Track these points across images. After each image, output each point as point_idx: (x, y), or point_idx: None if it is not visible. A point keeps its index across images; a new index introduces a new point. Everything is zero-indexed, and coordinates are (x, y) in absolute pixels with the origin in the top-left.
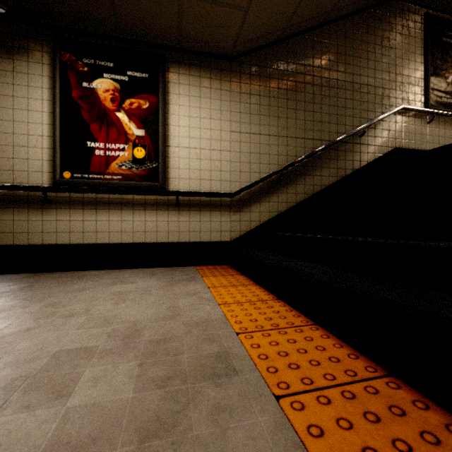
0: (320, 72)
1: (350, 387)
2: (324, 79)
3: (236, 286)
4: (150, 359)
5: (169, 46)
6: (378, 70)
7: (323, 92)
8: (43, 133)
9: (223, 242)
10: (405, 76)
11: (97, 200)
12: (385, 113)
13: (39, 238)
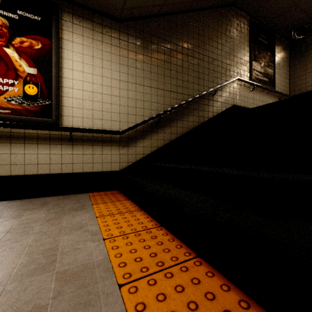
0: (187, 45)
1: None
2: (190, 51)
3: (123, 213)
4: None
5: None
6: (223, 51)
7: (189, 60)
8: None
9: (113, 171)
10: (239, 58)
11: None
12: (228, 81)
13: None
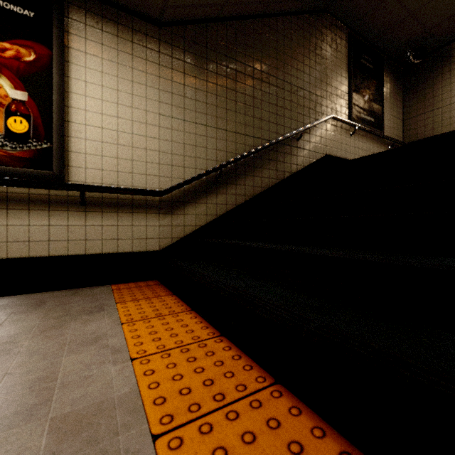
0: (260, 65)
1: None
2: (264, 74)
3: (163, 316)
4: None
5: None
6: (312, 76)
7: (263, 87)
8: None
9: (150, 252)
10: (334, 88)
11: None
12: (319, 119)
13: None
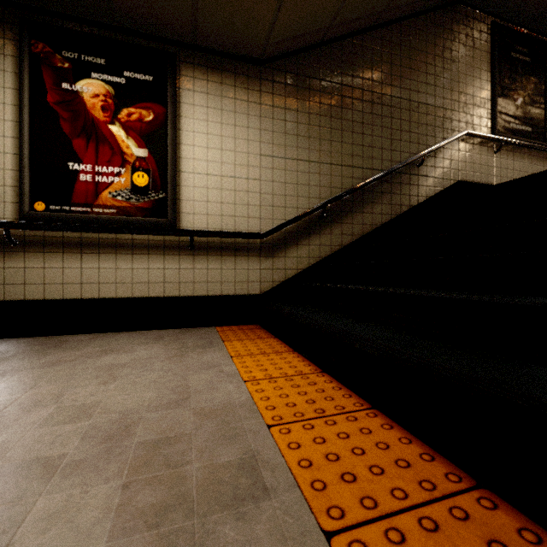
0: (371, 85)
1: (430, 510)
2: (376, 94)
3: (267, 354)
4: (141, 475)
5: (181, 42)
6: (438, 86)
7: (374, 110)
8: (5, 149)
9: (251, 296)
10: (470, 96)
11: (82, 240)
12: (447, 139)
13: (0, 292)
